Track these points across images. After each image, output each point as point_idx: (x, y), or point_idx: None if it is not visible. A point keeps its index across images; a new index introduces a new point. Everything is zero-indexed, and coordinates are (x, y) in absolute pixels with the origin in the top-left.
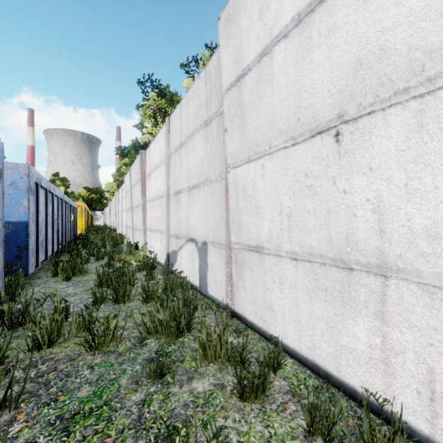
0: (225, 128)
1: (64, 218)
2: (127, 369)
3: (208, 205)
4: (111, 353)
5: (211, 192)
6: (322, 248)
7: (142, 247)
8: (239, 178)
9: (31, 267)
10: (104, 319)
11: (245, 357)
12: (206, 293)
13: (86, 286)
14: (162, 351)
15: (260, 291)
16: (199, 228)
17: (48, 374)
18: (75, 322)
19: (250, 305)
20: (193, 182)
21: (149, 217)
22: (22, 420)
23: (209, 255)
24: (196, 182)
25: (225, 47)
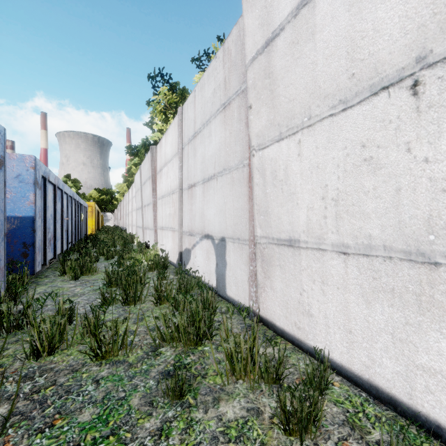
0: (249, 105)
1: (74, 217)
2: (138, 385)
3: (227, 196)
4: (120, 363)
5: (230, 182)
6: (387, 237)
7: (153, 246)
8: (267, 160)
9: (38, 265)
10: (112, 323)
11: (282, 373)
12: (224, 295)
13: (95, 285)
14: (179, 363)
15: (294, 293)
16: (215, 222)
17: (45, 389)
18: (81, 326)
19: (280, 309)
20: (209, 173)
21: (160, 214)
22: None
23: (228, 252)
24: (212, 173)
25: (250, 10)
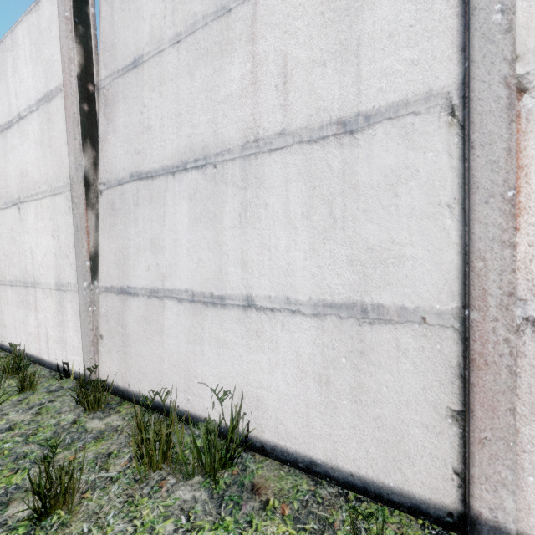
0: None
1: None
2: None
3: None
4: None
5: None
6: (20, 276)
7: None
8: None
9: None
10: None
11: None
12: None
13: None
14: None
15: None
16: None
17: None
18: None
19: None
20: None
21: None
22: None
23: None
24: None
25: None
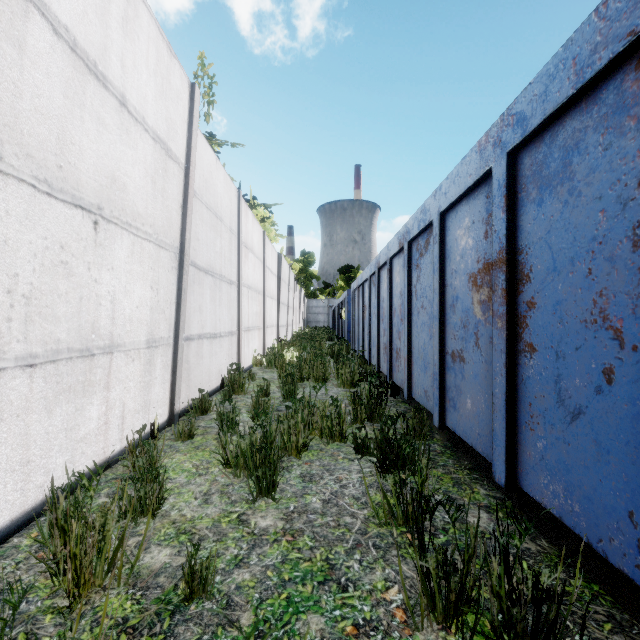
0: None
1: None
2: None
3: None
4: None
5: None
6: (71, 339)
7: None
8: None
9: None
10: None
11: None
12: None
13: None
14: None
15: None
16: None
17: None
18: None
19: None
20: None
21: None
22: (394, 605)
23: None
24: None
25: None
